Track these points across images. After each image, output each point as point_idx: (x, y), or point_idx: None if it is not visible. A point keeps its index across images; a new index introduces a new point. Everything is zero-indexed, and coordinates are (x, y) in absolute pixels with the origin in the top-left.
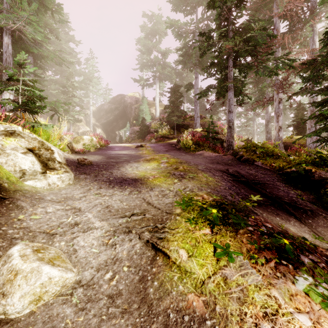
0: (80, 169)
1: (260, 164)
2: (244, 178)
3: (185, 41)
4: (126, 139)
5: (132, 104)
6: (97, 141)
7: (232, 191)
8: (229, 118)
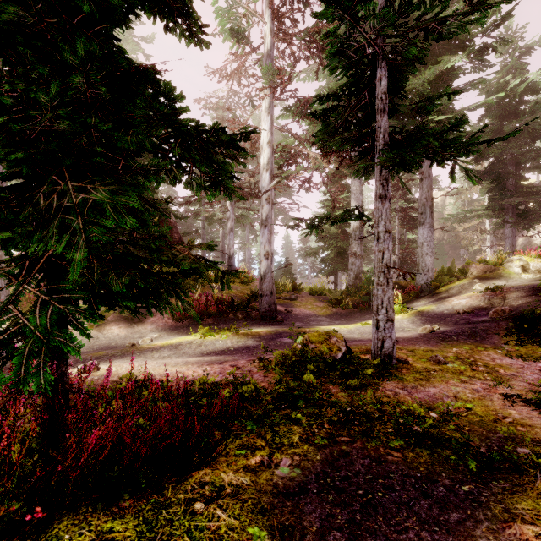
0: None
1: None
2: None
3: None
4: None
5: None
6: None
7: None
8: None
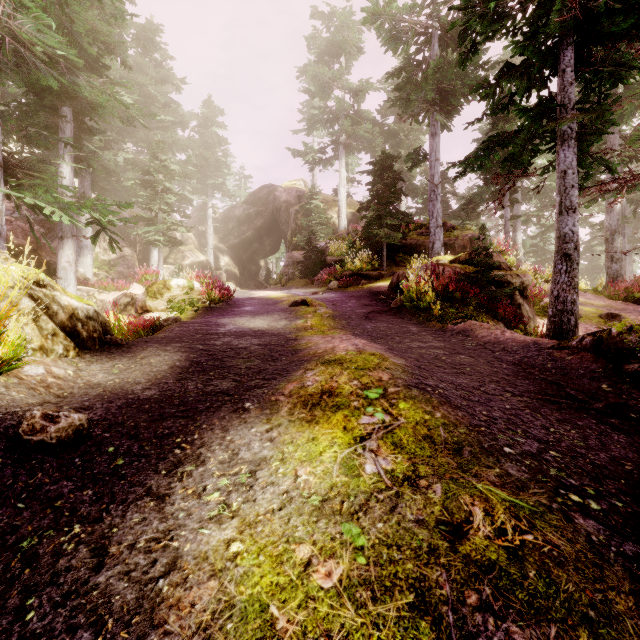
0: None
1: None
2: None
3: (406, 52)
4: (277, 277)
5: (290, 205)
6: (204, 290)
7: None
8: (563, 228)
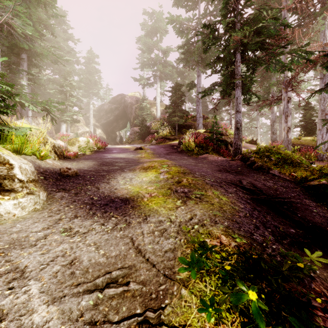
0: (60, 183)
1: (276, 173)
2: (264, 194)
3: (187, 38)
4: (126, 139)
5: (132, 104)
6: (94, 143)
7: (256, 220)
8: (236, 118)
